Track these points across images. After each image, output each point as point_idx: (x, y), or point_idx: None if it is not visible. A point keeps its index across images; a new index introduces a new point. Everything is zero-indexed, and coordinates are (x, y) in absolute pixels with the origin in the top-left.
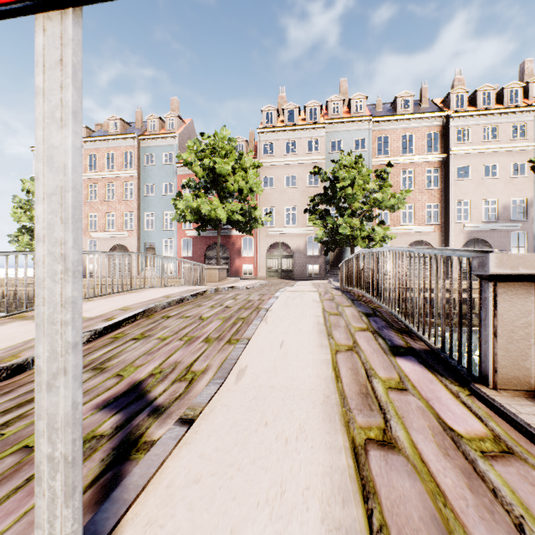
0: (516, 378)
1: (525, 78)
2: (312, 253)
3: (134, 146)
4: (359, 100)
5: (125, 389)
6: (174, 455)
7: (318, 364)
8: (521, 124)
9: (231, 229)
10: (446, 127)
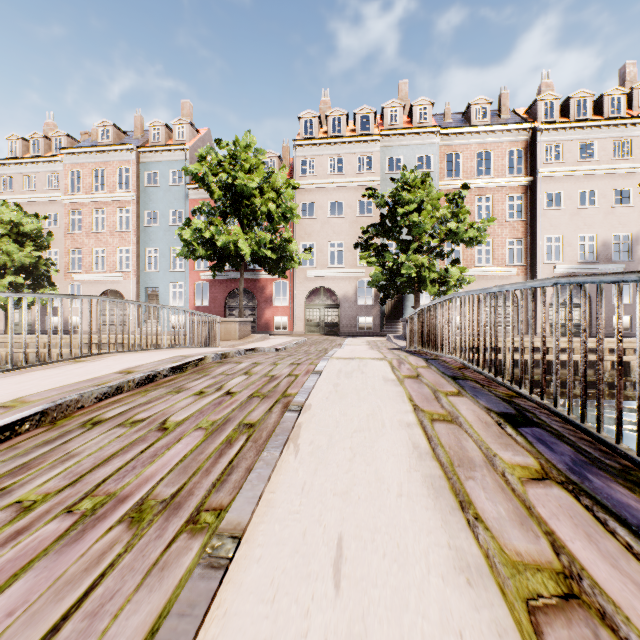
0: None
1: (626, 84)
2: (363, 302)
3: (131, 161)
4: (423, 107)
5: None
6: None
7: None
8: (624, 140)
9: (260, 270)
10: (533, 143)
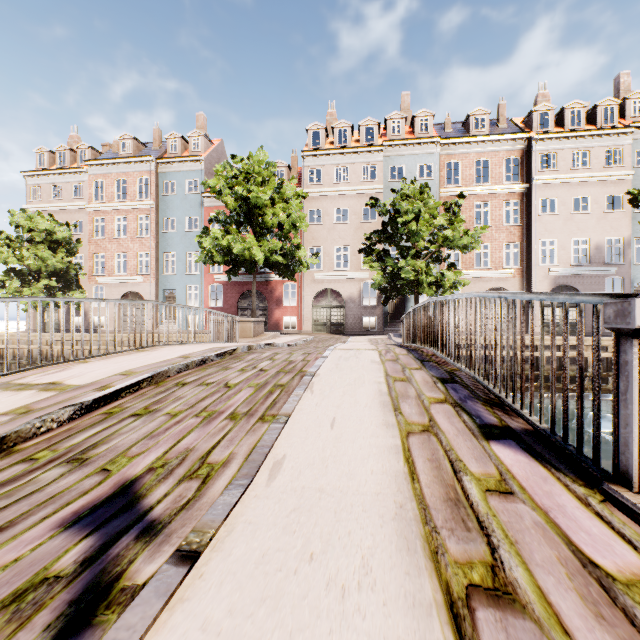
0: None
1: (621, 94)
2: (367, 303)
3: (150, 171)
4: (424, 118)
5: (110, 493)
6: (159, 624)
7: (384, 452)
8: (616, 148)
9: (270, 273)
10: (528, 151)
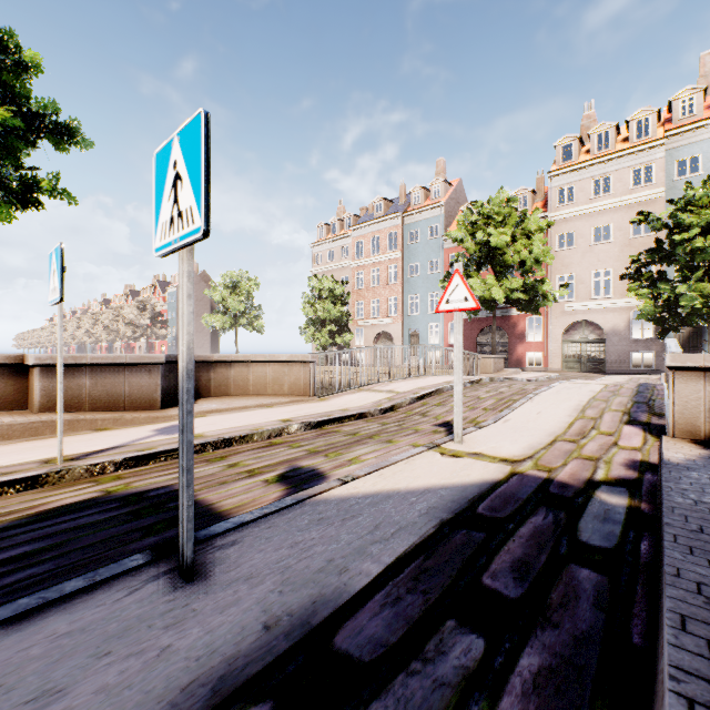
0: (689, 432)
1: None
2: (644, 334)
3: (397, 226)
4: None
5: (442, 423)
6: (474, 432)
7: (560, 422)
8: None
9: (511, 307)
10: None
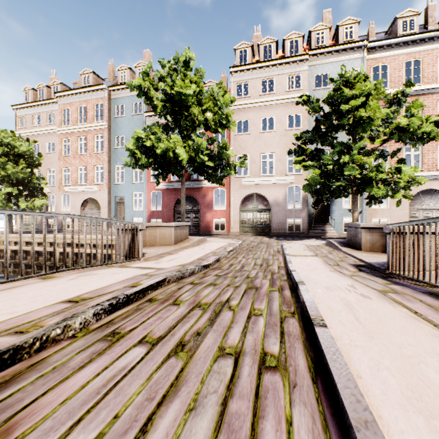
0: None
1: None
2: (288, 206)
3: (103, 98)
4: (349, 26)
5: None
6: None
7: None
8: None
9: (202, 180)
10: None
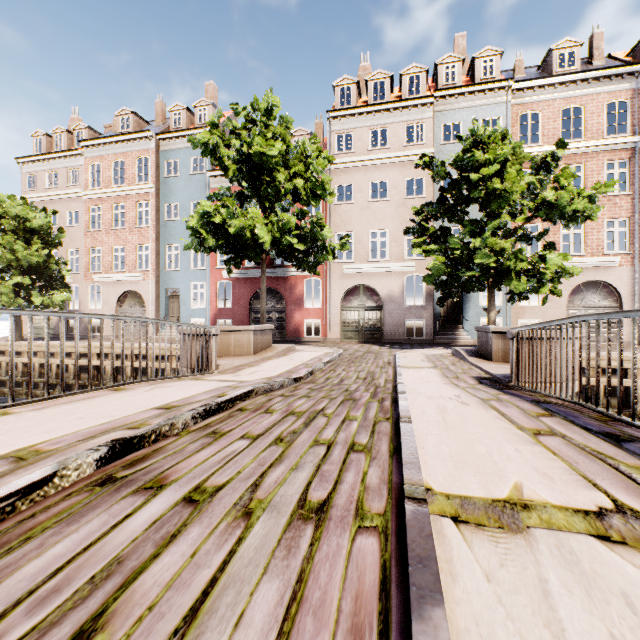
0: None
1: None
2: (408, 303)
3: (150, 149)
4: (488, 59)
5: None
6: None
7: None
8: None
9: (288, 267)
10: None
